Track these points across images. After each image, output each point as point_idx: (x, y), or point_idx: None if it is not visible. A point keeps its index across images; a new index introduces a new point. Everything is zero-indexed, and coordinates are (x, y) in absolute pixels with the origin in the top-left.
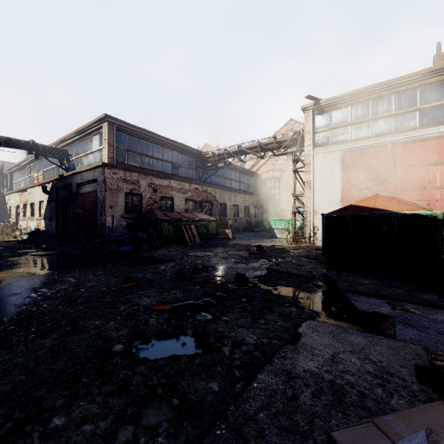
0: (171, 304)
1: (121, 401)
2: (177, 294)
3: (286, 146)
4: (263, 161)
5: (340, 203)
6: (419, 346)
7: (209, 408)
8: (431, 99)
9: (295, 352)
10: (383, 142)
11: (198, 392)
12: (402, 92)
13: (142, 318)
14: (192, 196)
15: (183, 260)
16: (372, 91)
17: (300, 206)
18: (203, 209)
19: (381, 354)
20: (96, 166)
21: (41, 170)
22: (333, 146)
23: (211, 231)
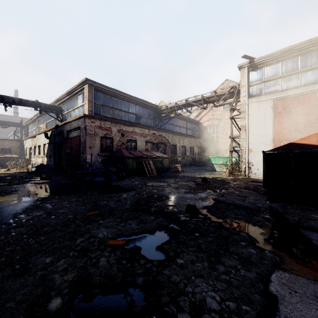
0: (125, 237)
1: None
2: (133, 225)
3: (225, 98)
4: (205, 112)
5: (272, 143)
6: None
7: None
8: None
9: None
10: (312, 90)
11: None
12: None
13: (94, 256)
14: (150, 139)
15: (142, 189)
16: (301, 48)
17: (236, 146)
18: (159, 149)
19: None
20: (79, 117)
21: (45, 122)
22: (265, 95)
23: (165, 165)
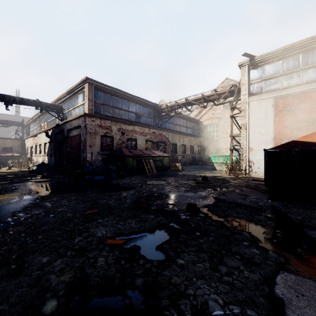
0: (124, 236)
1: None
2: (132, 224)
3: (225, 96)
4: (205, 111)
5: (273, 141)
6: None
7: None
8: None
9: None
10: (314, 88)
11: None
12: None
13: (92, 255)
14: (151, 138)
15: (142, 188)
16: (302, 45)
17: (237, 144)
18: (159, 147)
19: None
20: (79, 115)
21: (46, 121)
22: (266, 94)
23: (165, 164)
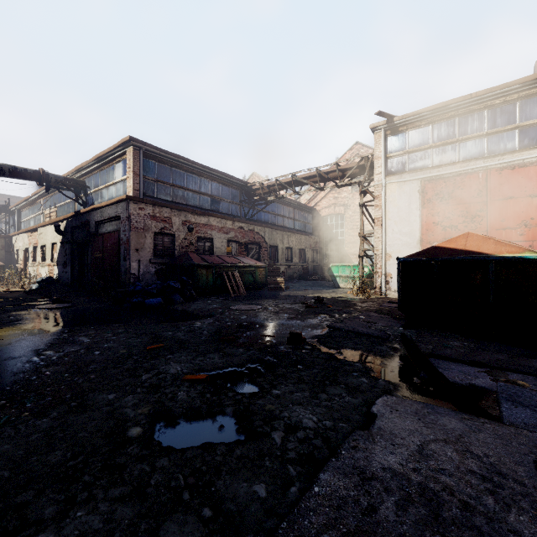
0: (206, 373)
1: (133, 510)
2: (215, 359)
3: (352, 174)
4: (323, 194)
5: (419, 245)
6: (536, 434)
7: (253, 523)
8: (535, 114)
9: (370, 441)
10: (474, 169)
11: (239, 498)
12: (497, 106)
13: (169, 391)
14: (236, 237)
15: (224, 315)
16: (459, 106)
17: (369, 248)
18: (249, 252)
19: (486, 445)
20: (118, 200)
21: (54, 205)
22: (410, 173)
23: (259, 279)
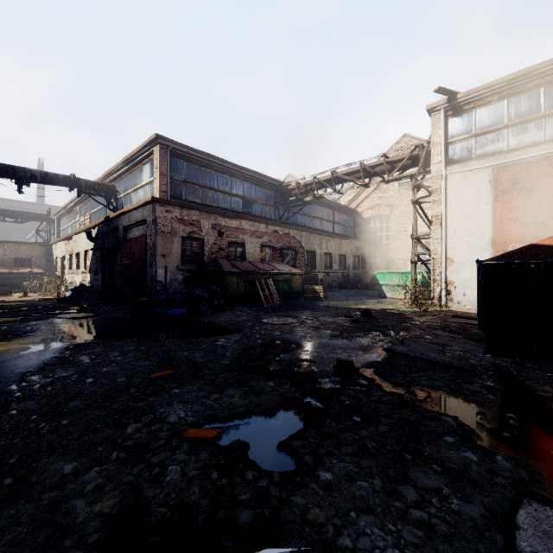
0: (220, 423)
1: None
2: (235, 399)
3: (402, 167)
4: (366, 194)
5: (491, 247)
6: None
7: None
8: None
9: None
10: None
11: None
12: None
13: (157, 461)
14: (270, 241)
15: (254, 330)
16: (546, 71)
17: (424, 252)
18: (284, 258)
19: None
20: (144, 202)
21: (88, 212)
22: (478, 160)
23: (295, 288)
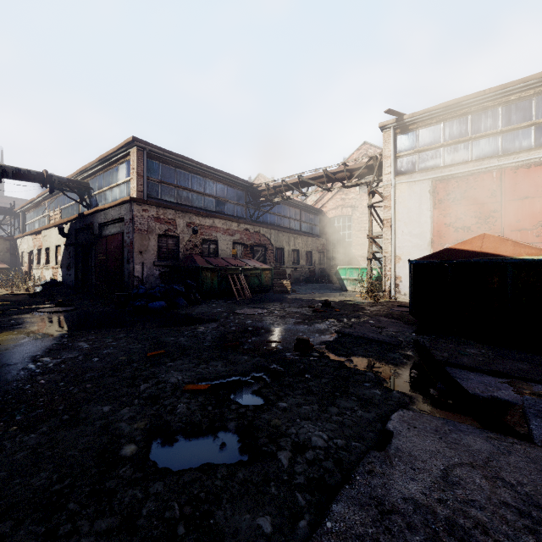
0: (208, 382)
1: None
2: (218, 367)
3: (360, 174)
4: (330, 195)
5: (430, 247)
6: None
7: None
8: None
9: (387, 464)
10: (487, 168)
11: (240, 533)
12: (512, 102)
13: (168, 403)
14: (241, 239)
15: (229, 319)
16: (472, 103)
17: (378, 251)
18: (255, 254)
19: (518, 471)
20: (122, 201)
21: (59, 207)
22: (420, 173)
23: (265, 282)
